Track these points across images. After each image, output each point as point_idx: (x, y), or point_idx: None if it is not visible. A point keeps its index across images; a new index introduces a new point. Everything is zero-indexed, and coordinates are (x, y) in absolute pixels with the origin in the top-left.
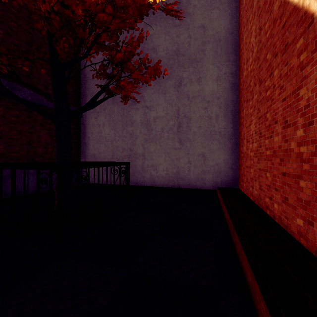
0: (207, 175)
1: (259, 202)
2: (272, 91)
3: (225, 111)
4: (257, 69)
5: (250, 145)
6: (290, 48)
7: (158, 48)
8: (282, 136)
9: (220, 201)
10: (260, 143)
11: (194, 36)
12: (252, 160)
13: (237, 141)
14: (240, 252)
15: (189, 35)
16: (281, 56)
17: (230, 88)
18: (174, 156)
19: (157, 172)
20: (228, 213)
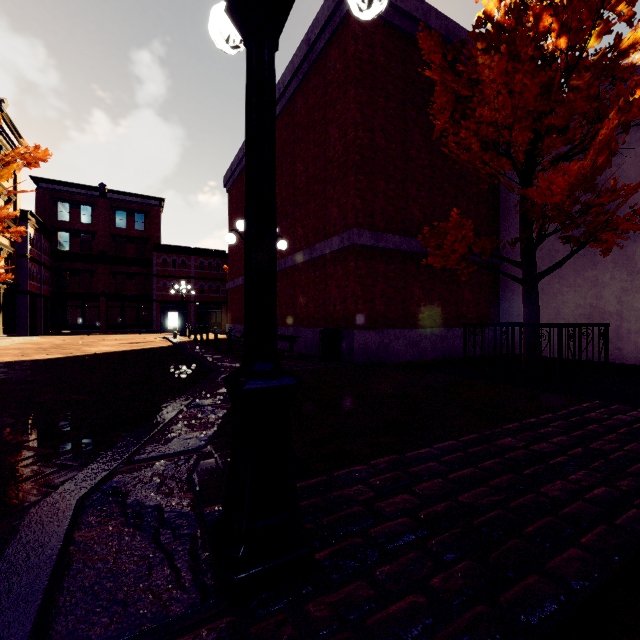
0: None
1: None
2: None
3: None
4: None
5: None
6: None
7: None
8: None
9: None
10: None
11: None
12: None
13: None
14: None
15: None
16: None
17: None
18: None
19: None
20: None
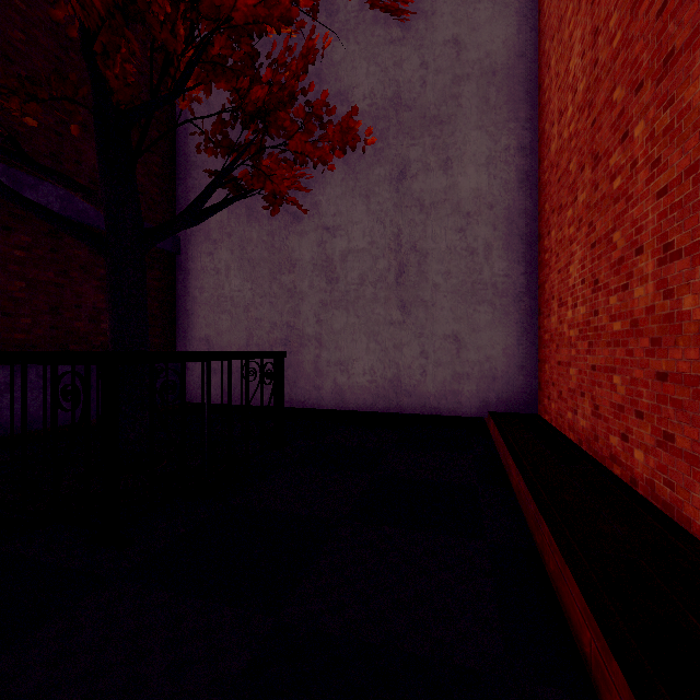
0: (466, 383)
1: (592, 446)
2: (629, 176)
3: (506, 235)
4: (588, 130)
5: (569, 312)
6: (680, 61)
7: (353, 94)
8: (656, 283)
9: (496, 444)
10: (595, 306)
11: (436, 64)
12: (573, 347)
13: (536, 305)
14: (558, 571)
15: (424, 62)
16: (654, 86)
17: (519, 184)
18: (389, 341)
19: (349, 378)
20: (520, 472)
